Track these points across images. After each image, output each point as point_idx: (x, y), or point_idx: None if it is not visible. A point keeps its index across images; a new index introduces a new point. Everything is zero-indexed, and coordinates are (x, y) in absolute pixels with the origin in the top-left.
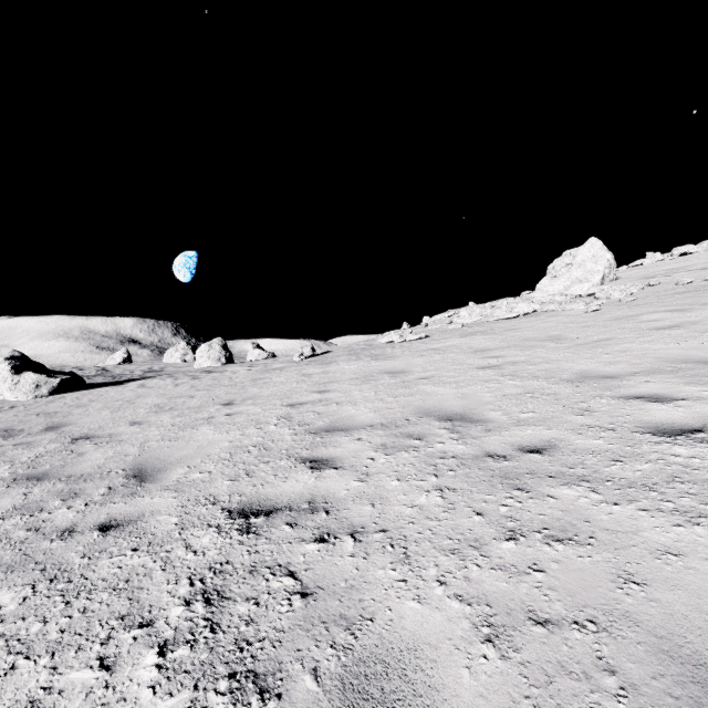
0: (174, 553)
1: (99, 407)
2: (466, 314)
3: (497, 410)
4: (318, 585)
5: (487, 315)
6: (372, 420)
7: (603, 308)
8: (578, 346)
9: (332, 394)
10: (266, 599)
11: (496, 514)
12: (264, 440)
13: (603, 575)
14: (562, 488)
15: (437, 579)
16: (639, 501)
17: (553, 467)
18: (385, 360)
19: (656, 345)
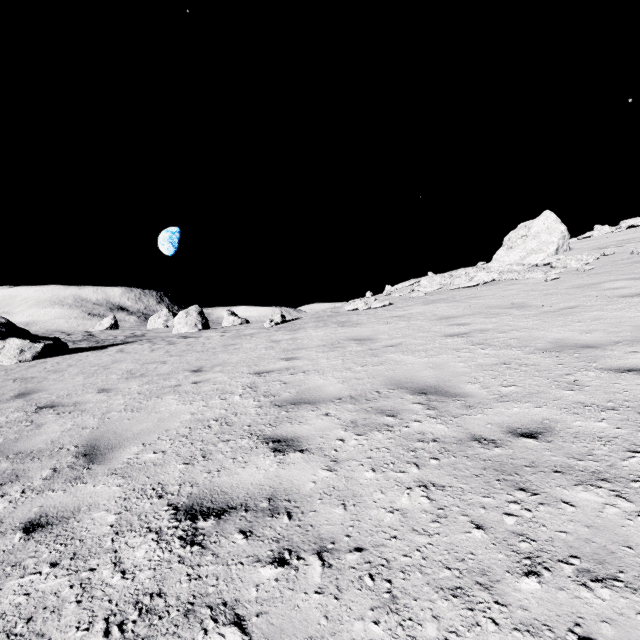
0: (98, 573)
1: (74, 372)
2: (426, 283)
3: (474, 383)
4: None
5: (447, 284)
6: (340, 392)
7: (562, 276)
8: (545, 314)
9: (299, 361)
10: None
11: (501, 529)
12: (227, 413)
13: None
14: (577, 490)
15: None
16: None
17: (556, 458)
18: (351, 326)
19: (629, 313)
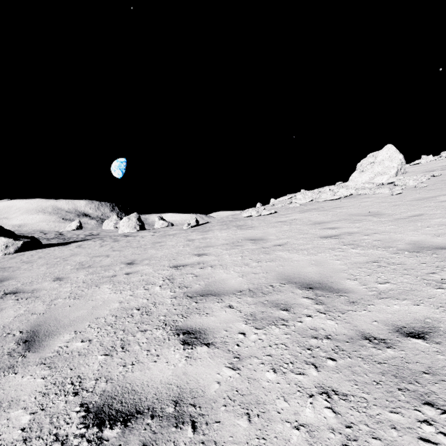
0: None
1: (41, 263)
2: (301, 197)
3: (352, 279)
4: None
5: (316, 198)
6: (240, 285)
7: (404, 191)
8: (398, 220)
9: (208, 257)
10: None
11: None
12: (148, 303)
13: None
14: None
15: None
16: None
17: None
18: (247, 229)
19: None
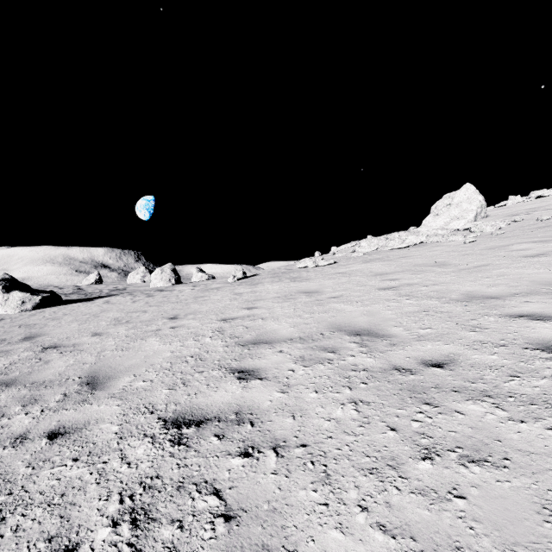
0: (110, 465)
1: (69, 320)
2: (366, 245)
3: (399, 326)
4: (241, 507)
5: (383, 246)
6: (291, 334)
7: (478, 239)
8: (461, 271)
9: (258, 310)
10: (190, 521)
11: (409, 430)
12: (200, 351)
13: (526, 505)
14: (468, 403)
15: (358, 503)
16: (545, 419)
17: (456, 381)
18: (302, 281)
19: (528, 270)
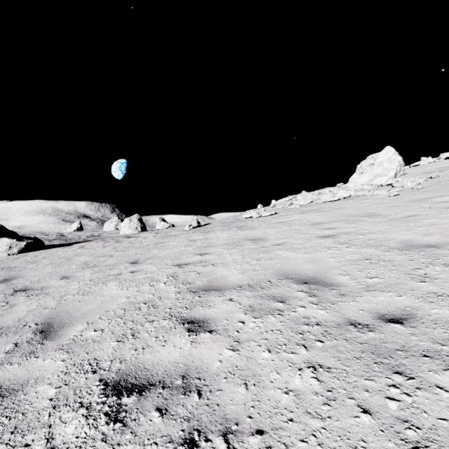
0: None
1: (46, 263)
2: (301, 198)
3: (344, 275)
4: None
5: (316, 199)
6: (240, 281)
7: (401, 193)
8: (392, 221)
9: (210, 256)
10: None
11: (386, 414)
12: (154, 297)
13: None
14: (447, 374)
15: None
16: None
17: (423, 342)
18: (248, 230)
19: None
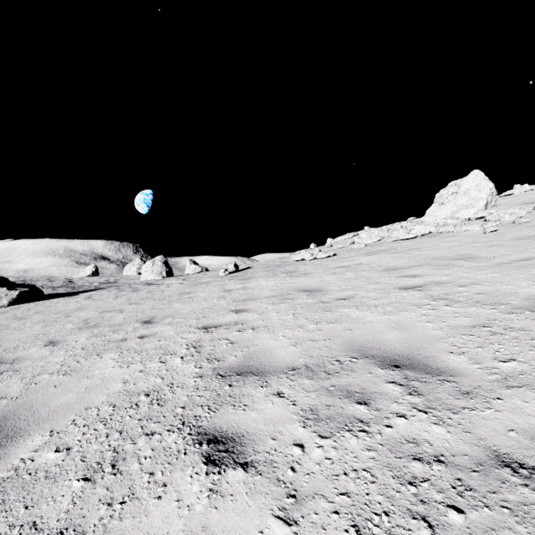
0: None
1: (37, 320)
2: (365, 236)
3: (457, 353)
4: None
5: (384, 237)
6: (293, 359)
7: (499, 228)
8: (500, 266)
9: (249, 315)
10: None
11: None
12: (162, 384)
13: None
14: None
15: None
16: None
17: None
18: (300, 276)
19: None
